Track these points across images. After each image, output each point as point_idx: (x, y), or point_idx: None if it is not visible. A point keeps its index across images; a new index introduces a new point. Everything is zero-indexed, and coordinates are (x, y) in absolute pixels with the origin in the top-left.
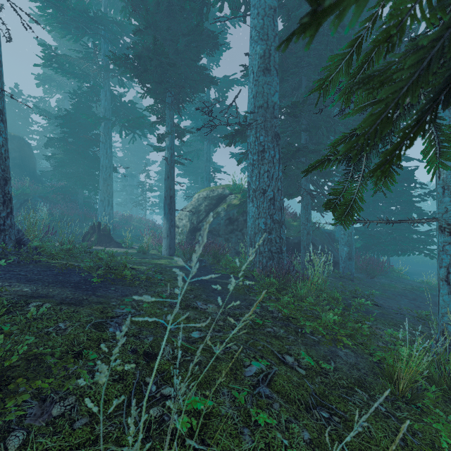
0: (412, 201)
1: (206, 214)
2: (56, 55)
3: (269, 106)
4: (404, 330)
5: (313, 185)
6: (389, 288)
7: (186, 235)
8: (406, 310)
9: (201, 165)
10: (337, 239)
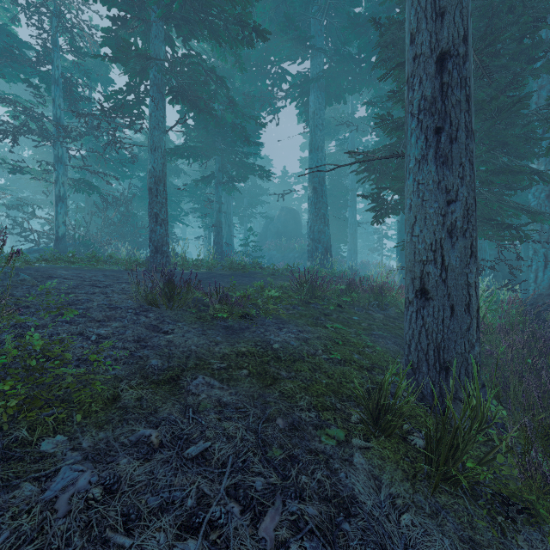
0: None
1: None
2: None
3: None
4: None
5: None
6: None
7: None
8: None
9: None
10: None
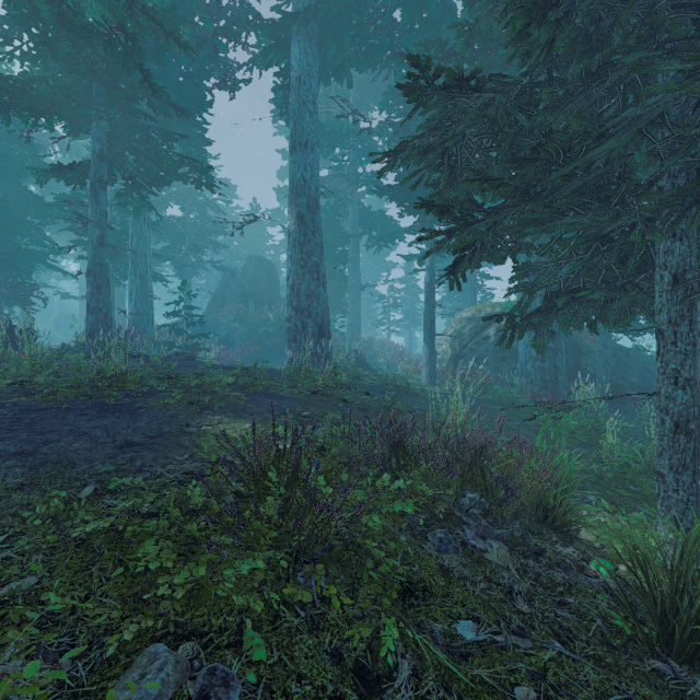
0: None
1: (471, 338)
2: None
3: None
4: None
5: None
6: None
7: (446, 363)
8: None
9: None
10: None
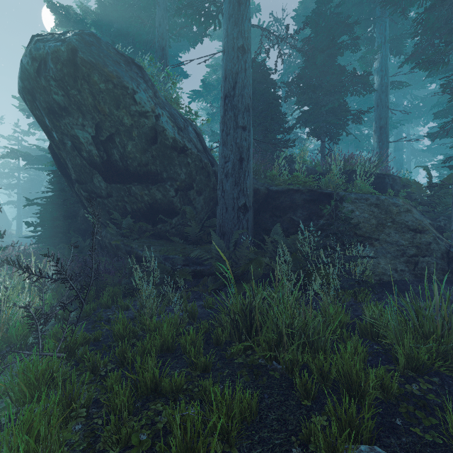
0: None
1: None
2: None
3: None
4: None
5: None
6: None
7: None
8: None
9: None
10: None
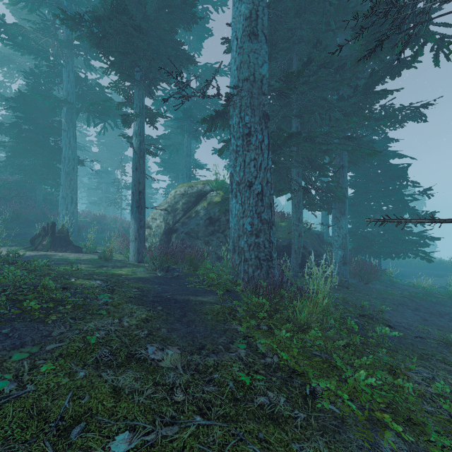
0: (406, 200)
1: (184, 213)
2: (5, 23)
3: (256, 79)
4: (439, 368)
5: (304, 180)
6: (387, 296)
7: (160, 237)
8: (416, 326)
9: (182, 161)
10: (326, 241)
